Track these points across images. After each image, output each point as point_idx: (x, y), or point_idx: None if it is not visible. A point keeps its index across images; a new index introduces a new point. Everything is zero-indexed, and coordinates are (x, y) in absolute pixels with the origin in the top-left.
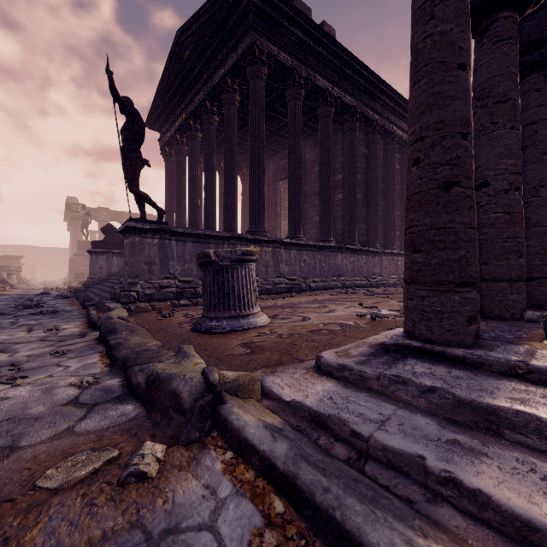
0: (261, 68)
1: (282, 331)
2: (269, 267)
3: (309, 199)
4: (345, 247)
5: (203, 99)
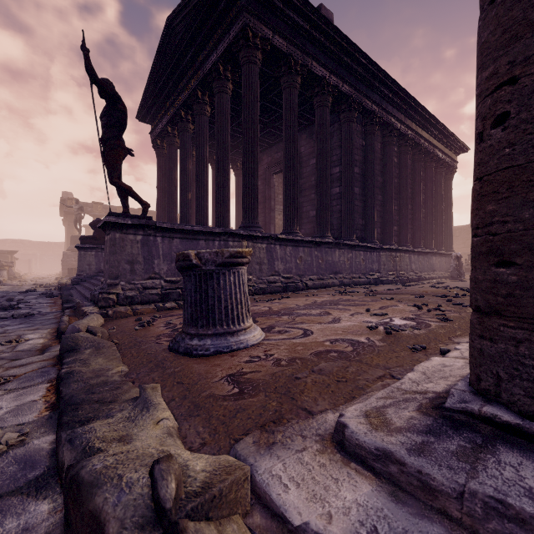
0: (254, 53)
1: (280, 353)
2: (263, 264)
3: (305, 193)
4: (343, 243)
5: (194, 88)
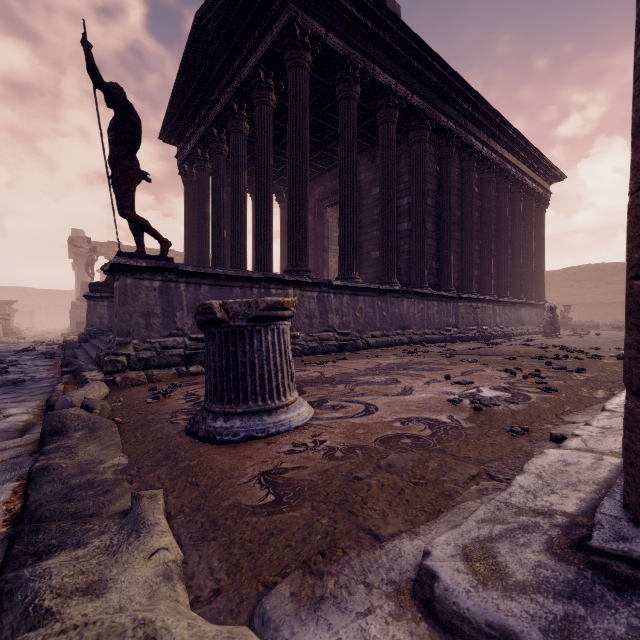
0: (303, 54)
1: (333, 439)
2: (314, 317)
3: (365, 230)
4: (412, 291)
5: (229, 100)
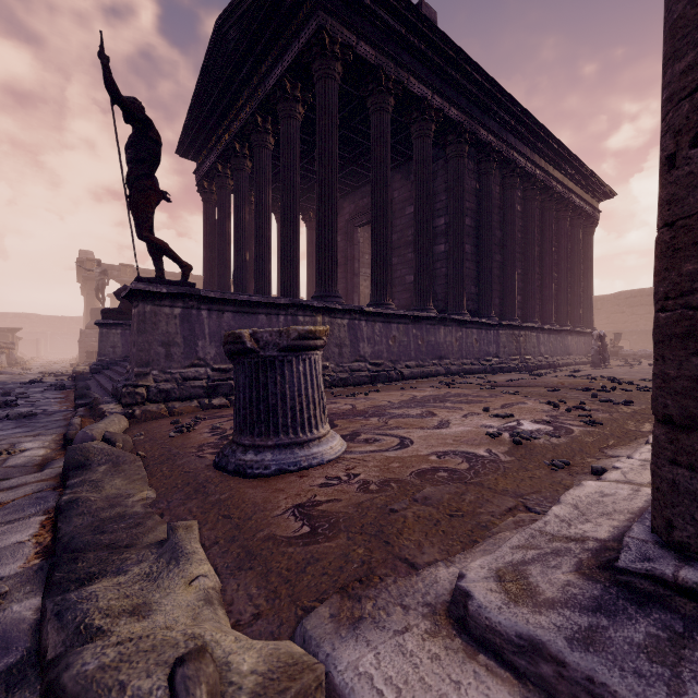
0: (332, 64)
1: (368, 473)
2: (344, 346)
3: (399, 252)
4: (450, 318)
5: (253, 112)
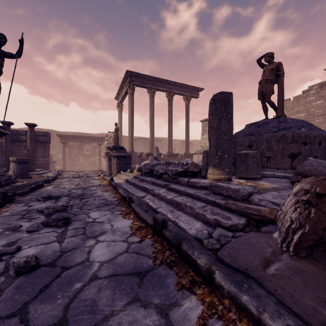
0: None
1: None
2: None
3: None
4: None
5: None
